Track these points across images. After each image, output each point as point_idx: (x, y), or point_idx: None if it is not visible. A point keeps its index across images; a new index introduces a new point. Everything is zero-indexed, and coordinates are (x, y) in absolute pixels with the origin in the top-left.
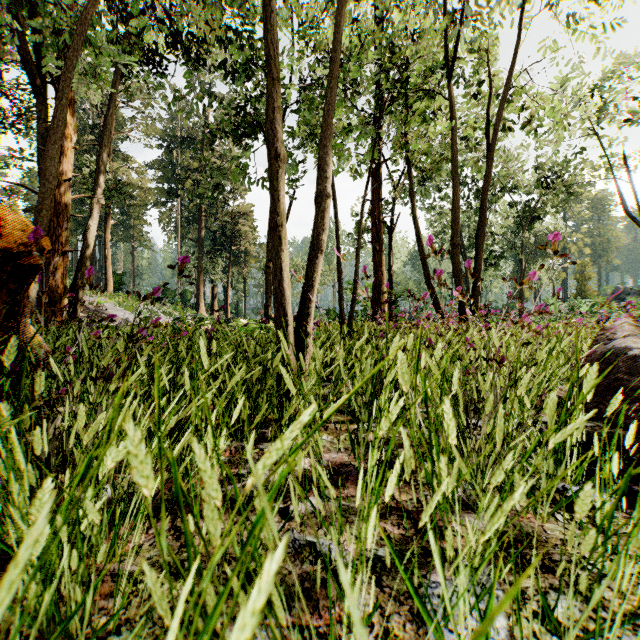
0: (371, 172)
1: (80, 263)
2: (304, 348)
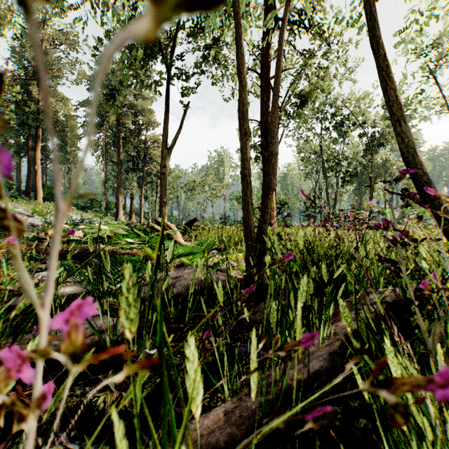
0: (260, 86)
1: None
2: None
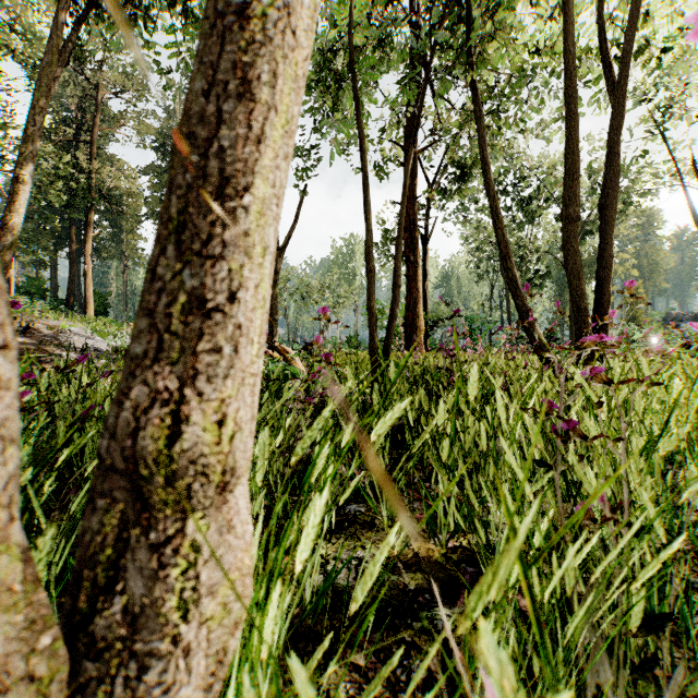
0: (403, 163)
1: None
2: (149, 617)
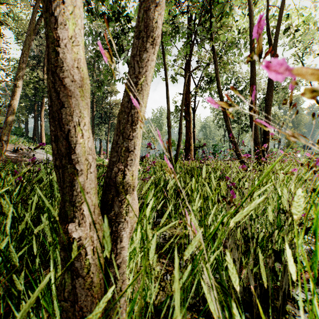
0: (184, 76)
1: (6, 124)
2: (119, 214)
